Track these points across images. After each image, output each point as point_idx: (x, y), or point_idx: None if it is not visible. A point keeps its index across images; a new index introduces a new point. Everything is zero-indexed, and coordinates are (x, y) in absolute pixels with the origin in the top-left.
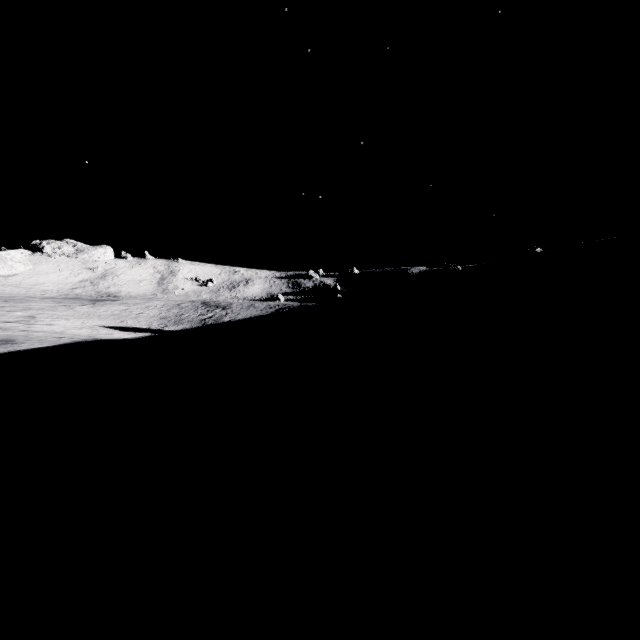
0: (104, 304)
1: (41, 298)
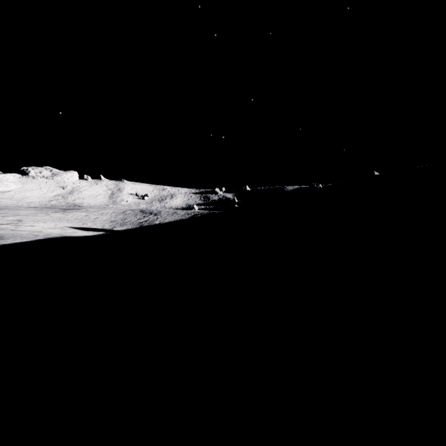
0: (71, 211)
1: (27, 207)
